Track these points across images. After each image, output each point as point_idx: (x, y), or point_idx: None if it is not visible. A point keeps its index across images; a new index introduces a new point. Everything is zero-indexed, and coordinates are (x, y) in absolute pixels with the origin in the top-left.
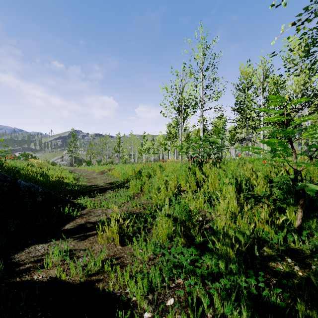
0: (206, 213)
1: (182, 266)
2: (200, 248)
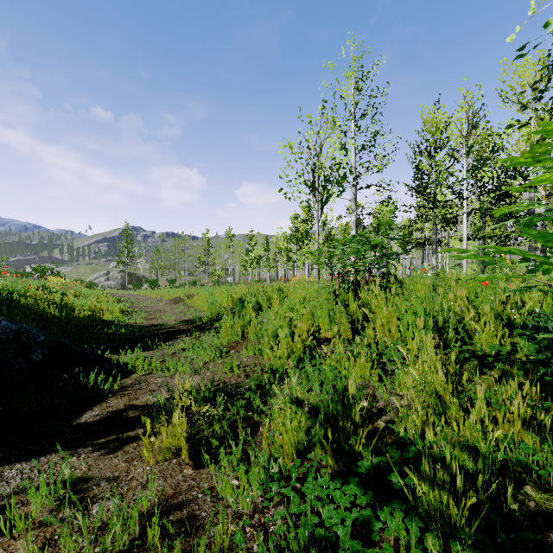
0: (377, 392)
1: (332, 541)
2: (373, 487)
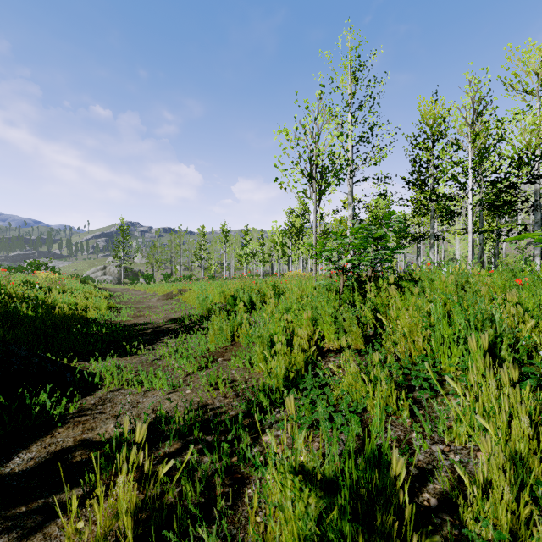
0: (411, 436)
1: None
2: None
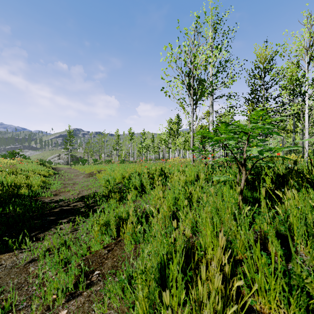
0: None
1: None
2: None
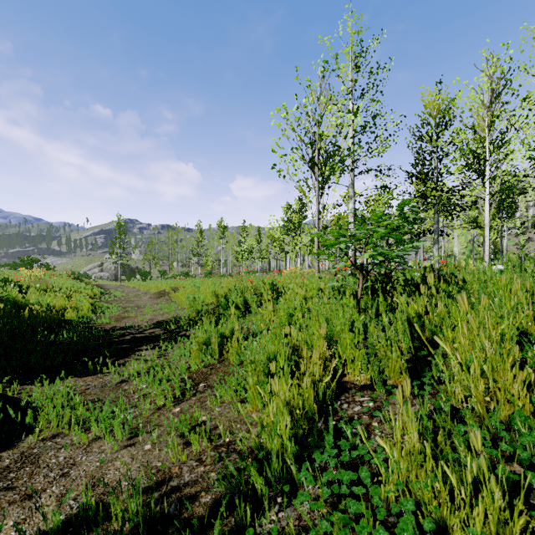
0: None
1: None
2: None
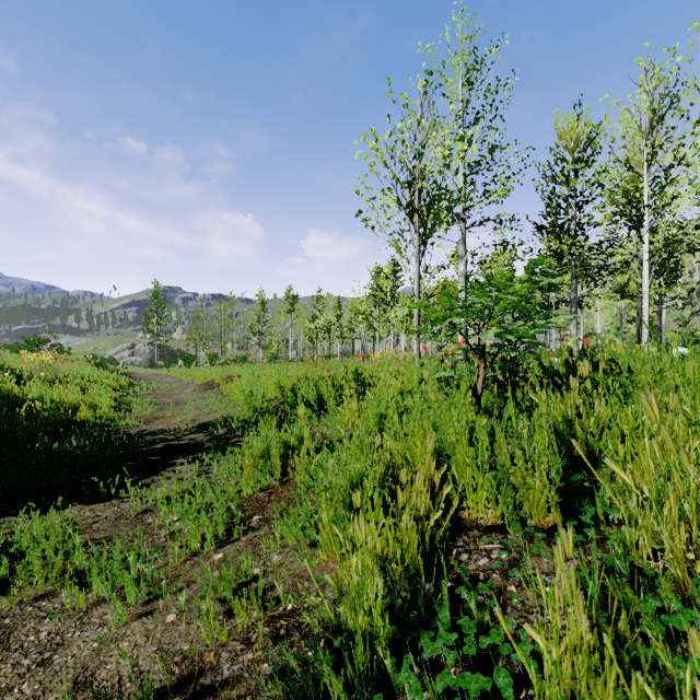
0: None
1: None
2: None
